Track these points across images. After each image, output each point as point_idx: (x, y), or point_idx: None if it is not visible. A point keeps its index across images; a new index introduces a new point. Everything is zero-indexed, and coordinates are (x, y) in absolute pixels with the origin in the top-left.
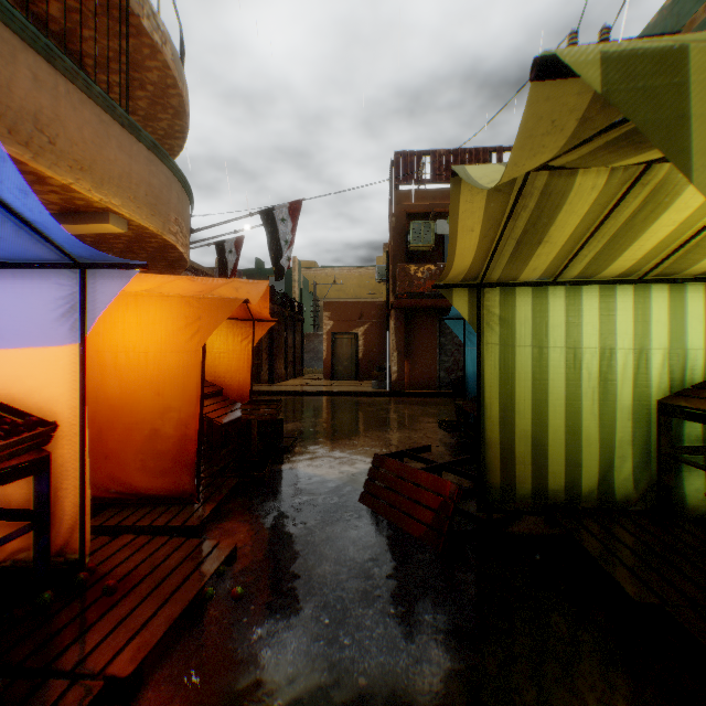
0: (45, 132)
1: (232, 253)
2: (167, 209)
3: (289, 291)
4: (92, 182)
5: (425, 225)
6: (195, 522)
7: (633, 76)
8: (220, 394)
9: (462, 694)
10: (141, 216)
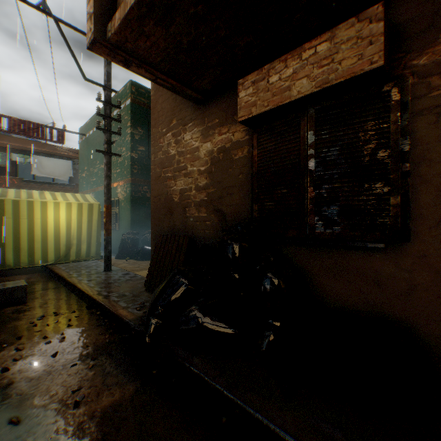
0: None
1: None
2: None
3: None
4: None
5: (4, 155)
6: None
7: None
8: None
9: None
10: None
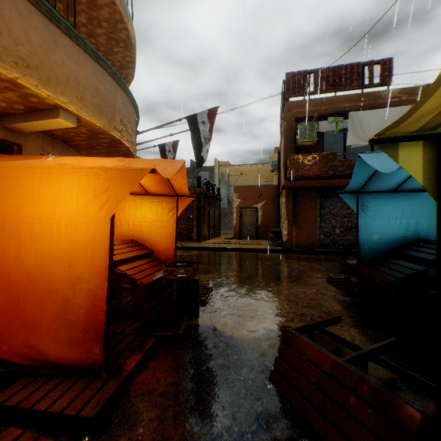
0: None
1: (170, 152)
2: (112, 110)
3: (212, 181)
4: (38, 80)
5: (309, 125)
6: (92, 410)
7: None
8: (150, 255)
9: None
10: (88, 114)
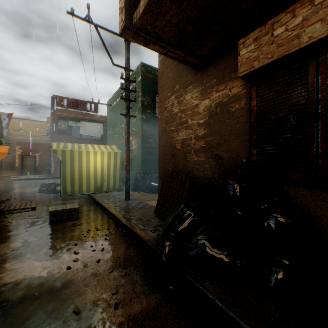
0: None
1: None
2: None
3: None
4: None
5: (64, 122)
6: None
7: (55, 150)
8: None
9: (51, 198)
10: None
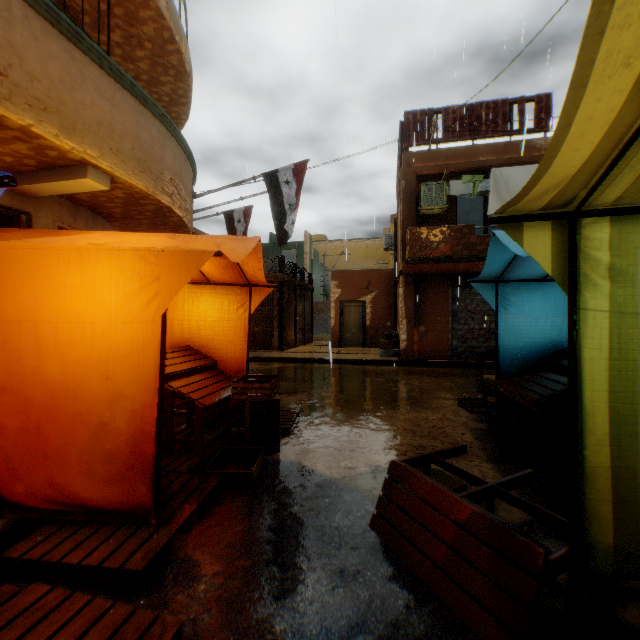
0: None
1: (240, 222)
2: (159, 166)
3: (300, 263)
4: (60, 127)
5: (437, 186)
6: (139, 562)
7: None
8: (213, 367)
9: None
10: (126, 172)
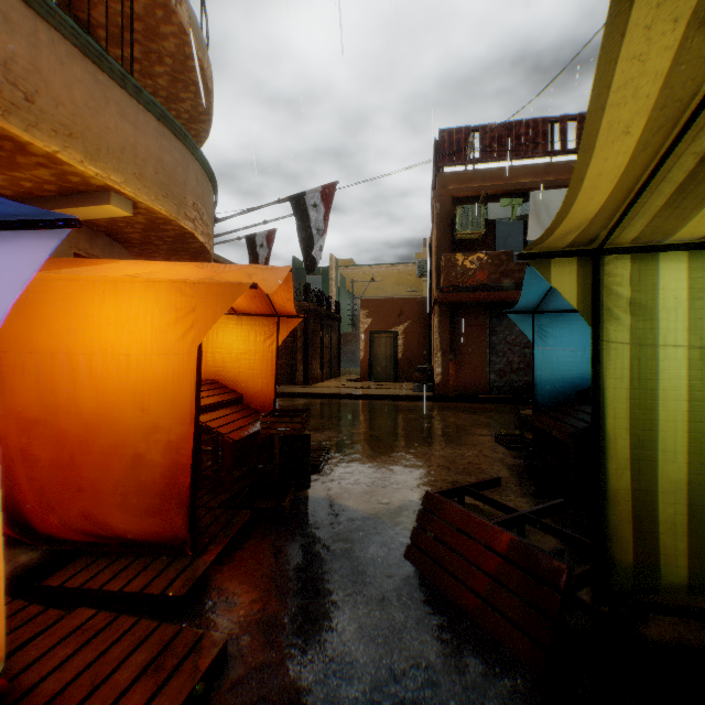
0: (20, 87)
1: (263, 247)
2: (182, 191)
3: (326, 290)
4: (84, 152)
5: (474, 209)
6: (180, 588)
7: None
8: (239, 401)
9: None
10: (149, 197)
